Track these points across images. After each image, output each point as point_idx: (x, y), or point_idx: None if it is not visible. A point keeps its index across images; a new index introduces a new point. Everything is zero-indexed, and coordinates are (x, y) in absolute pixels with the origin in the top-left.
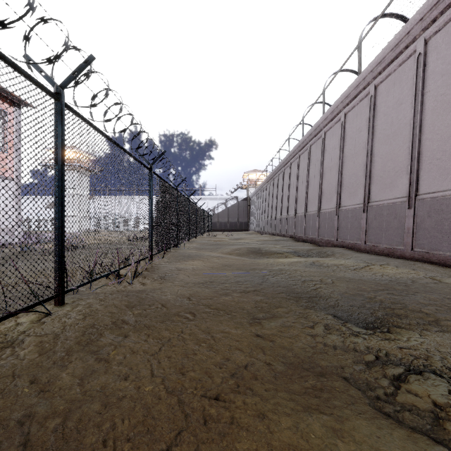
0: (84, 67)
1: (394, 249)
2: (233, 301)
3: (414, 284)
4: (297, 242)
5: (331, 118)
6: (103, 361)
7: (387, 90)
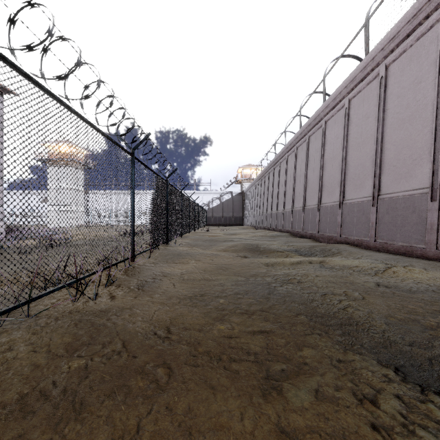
0: None
1: (413, 247)
2: (232, 334)
3: None
4: (296, 238)
5: (333, 106)
6: None
7: (401, 69)
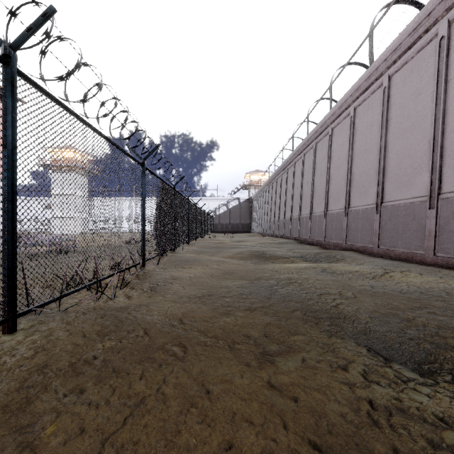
0: (42, 22)
1: (413, 253)
2: (236, 324)
3: (452, 298)
4: (302, 245)
5: (339, 114)
6: (28, 451)
7: (403, 80)
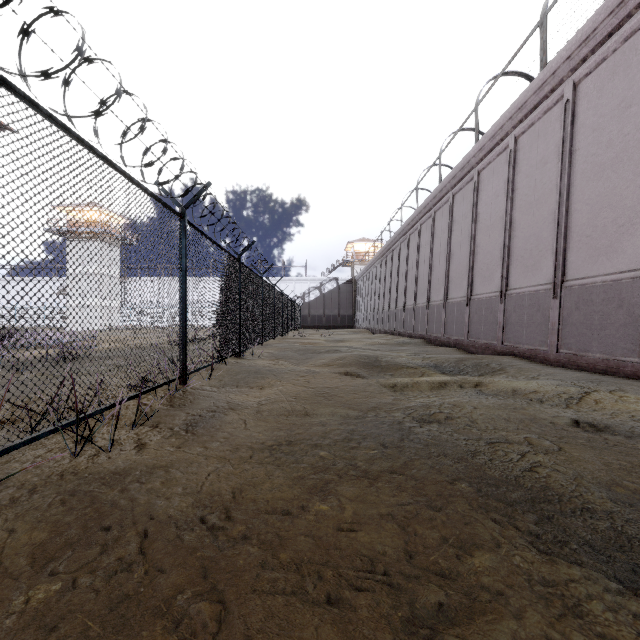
0: None
1: (620, 361)
2: (342, 522)
3: None
4: (433, 347)
5: (490, 148)
6: None
7: (598, 87)
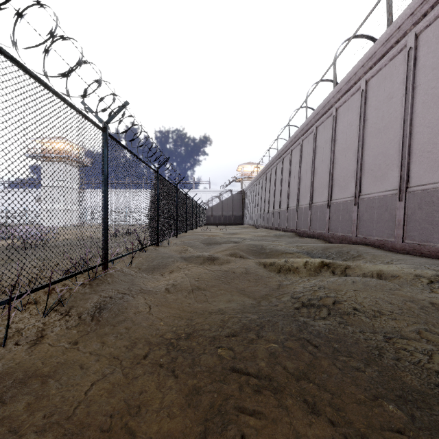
0: None
1: None
2: None
3: None
4: (302, 238)
5: (346, 90)
6: None
7: (437, 35)
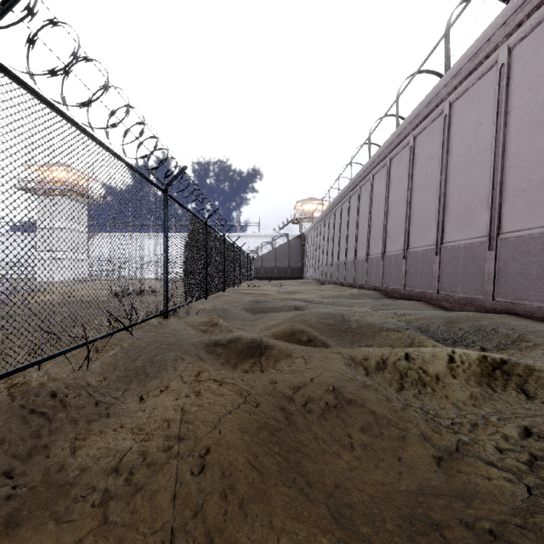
0: None
1: None
2: None
3: None
4: (395, 300)
5: (469, 70)
6: None
7: None
